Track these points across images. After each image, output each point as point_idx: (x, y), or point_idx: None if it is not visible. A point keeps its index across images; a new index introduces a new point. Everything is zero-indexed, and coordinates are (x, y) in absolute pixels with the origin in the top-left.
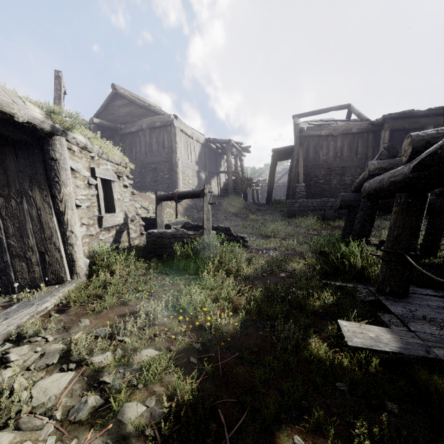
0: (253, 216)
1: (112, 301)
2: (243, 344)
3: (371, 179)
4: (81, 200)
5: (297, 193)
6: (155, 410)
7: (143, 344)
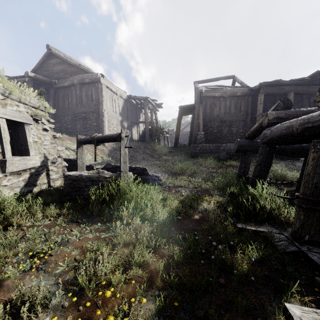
0: (165, 156)
1: None
2: None
3: (271, 127)
4: None
5: (198, 140)
6: None
7: None
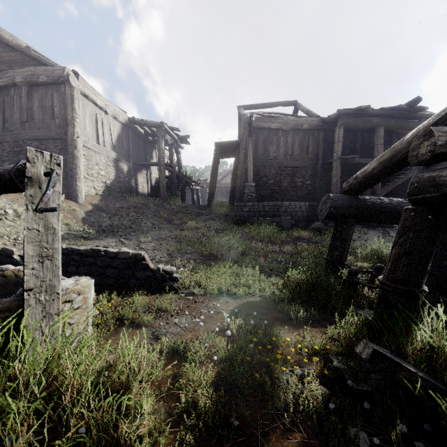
0: (192, 222)
1: None
2: None
3: (446, 162)
4: None
5: (247, 195)
6: None
7: None
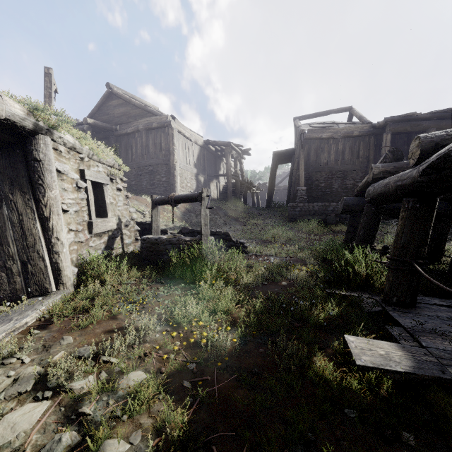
0: (253, 220)
1: (100, 314)
2: (242, 363)
3: (375, 183)
4: (69, 205)
5: (298, 197)
6: (140, 448)
7: (130, 366)
